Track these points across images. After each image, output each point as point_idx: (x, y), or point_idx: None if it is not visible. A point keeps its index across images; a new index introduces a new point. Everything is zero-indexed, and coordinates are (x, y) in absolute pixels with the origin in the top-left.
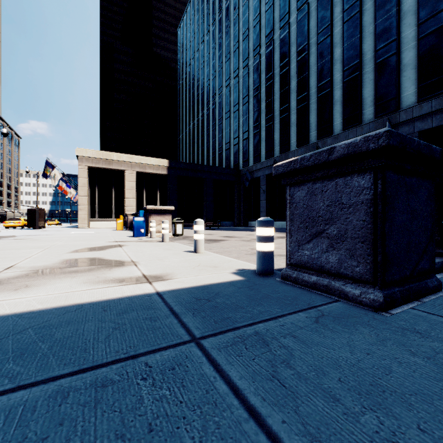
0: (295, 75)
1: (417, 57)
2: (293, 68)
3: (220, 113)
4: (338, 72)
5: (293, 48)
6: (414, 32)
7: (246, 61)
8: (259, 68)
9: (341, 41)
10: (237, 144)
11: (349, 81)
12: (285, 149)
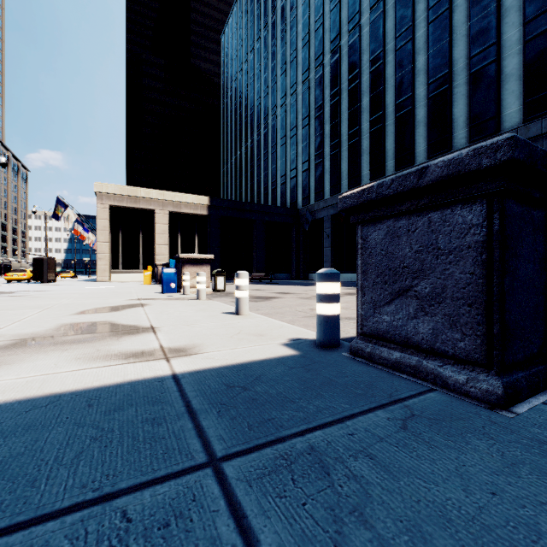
0: (368, 90)
1: (522, 65)
2: (365, 82)
3: (274, 139)
4: (421, 85)
5: (365, 56)
6: (519, 34)
7: (306, 74)
8: (322, 82)
9: (426, 46)
10: (294, 177)
11: (435, 96)
12: (355, 182)
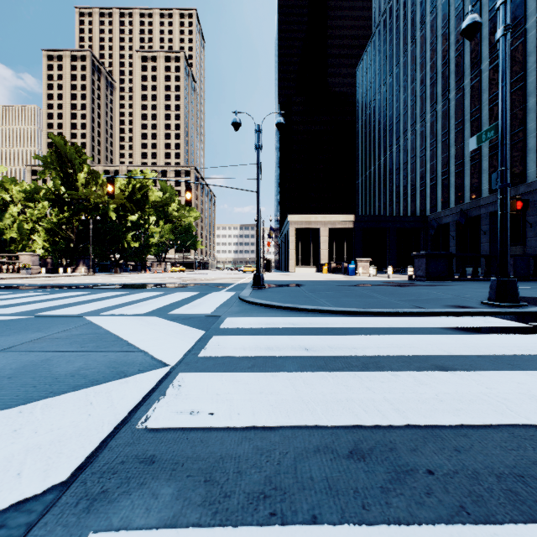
0: (487, 122)
1: None
2: (485, 115)
3: (404, 158)
4: (531, 121)
5: (485, 95)
6: None
7: (434, 106)
8: (447, 114)
9: (535, 90)
10: (423, 189)
11: None
12: (476, 195)
